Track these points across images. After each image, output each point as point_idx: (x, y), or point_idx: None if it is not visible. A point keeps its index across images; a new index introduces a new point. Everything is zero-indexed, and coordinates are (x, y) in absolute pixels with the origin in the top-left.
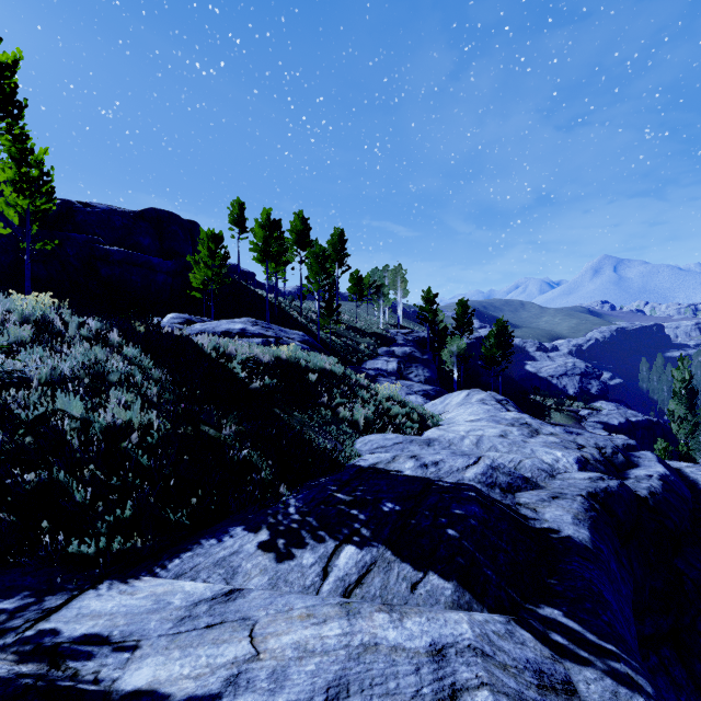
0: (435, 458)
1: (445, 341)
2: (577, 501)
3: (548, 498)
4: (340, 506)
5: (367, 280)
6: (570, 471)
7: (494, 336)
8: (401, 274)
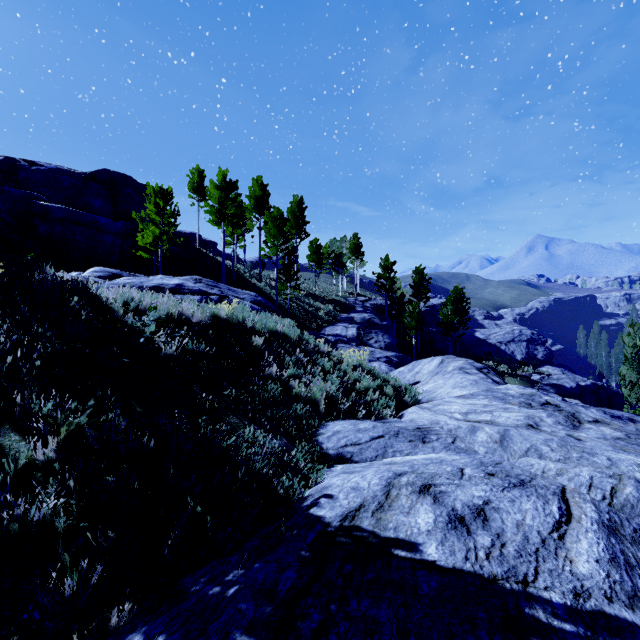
0: (470, 495)
1: (402, 308)
2: None
3: None
4: None
5: (326, 250)
6: None
7: (451, 303)
8: (359, 243)
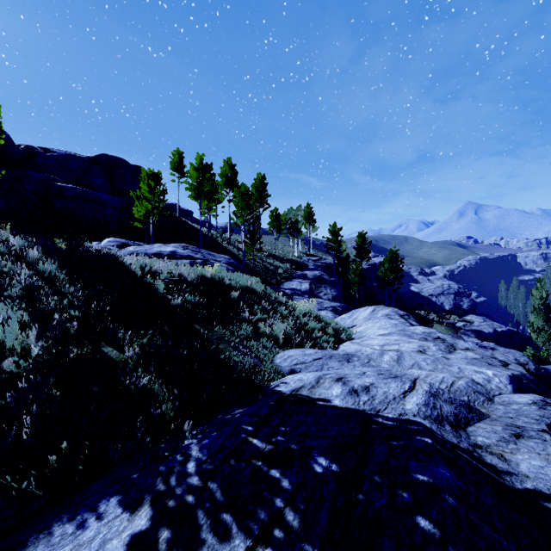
0: (364, 381)
1: (347, 266)
2: (548, 441)
3: (510, 437)
4: (255, 462)
5: (284, 217)
6: (504, 392)
7: (388, 262)
8: (311, 212)
